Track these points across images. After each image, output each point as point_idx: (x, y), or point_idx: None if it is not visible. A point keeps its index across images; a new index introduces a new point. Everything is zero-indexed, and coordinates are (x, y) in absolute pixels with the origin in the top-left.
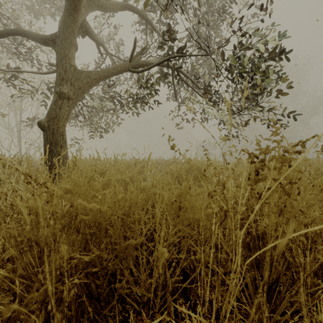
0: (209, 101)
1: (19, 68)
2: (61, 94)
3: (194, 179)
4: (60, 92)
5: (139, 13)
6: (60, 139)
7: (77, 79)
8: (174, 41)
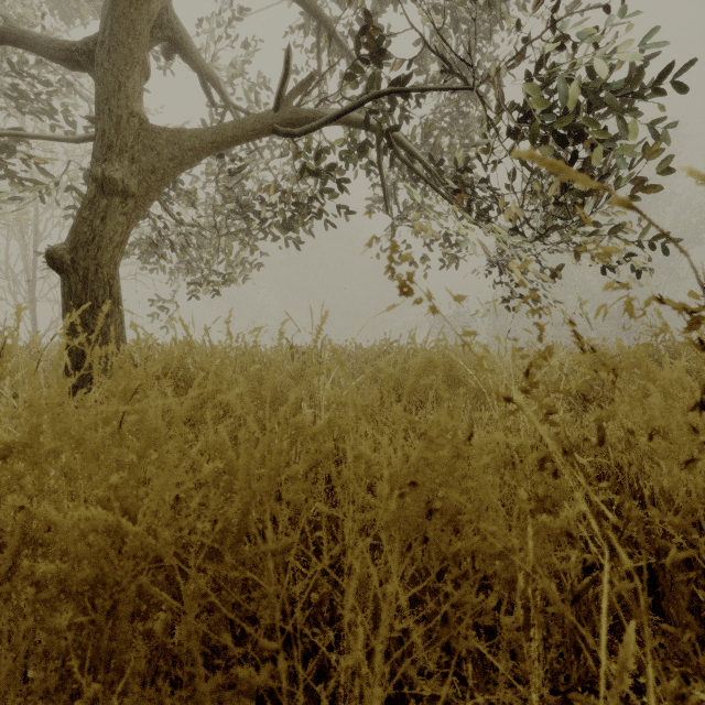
0: (468, 207)
1: (17, 130)
2: (105, 182)
3: (437, 395)
4: (103, 178)
5: (301, 0)
6: (103, 295)
7: (148, 149)
8: (385, 55)
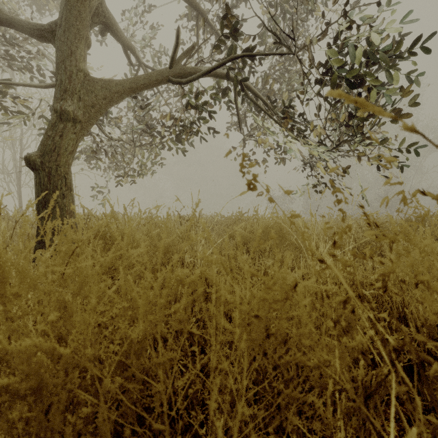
0: (291, 128)
1: (8, 80)
2: (62, 113)
3: (272, 248)
4: (61, 110)
5: None
6: (61, 184)
7: (90, 92)
8: (239, 33)
